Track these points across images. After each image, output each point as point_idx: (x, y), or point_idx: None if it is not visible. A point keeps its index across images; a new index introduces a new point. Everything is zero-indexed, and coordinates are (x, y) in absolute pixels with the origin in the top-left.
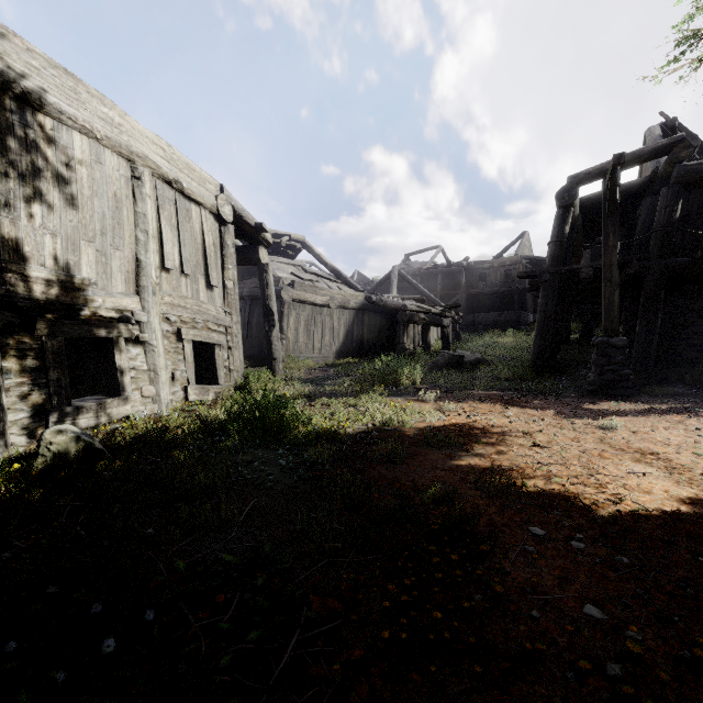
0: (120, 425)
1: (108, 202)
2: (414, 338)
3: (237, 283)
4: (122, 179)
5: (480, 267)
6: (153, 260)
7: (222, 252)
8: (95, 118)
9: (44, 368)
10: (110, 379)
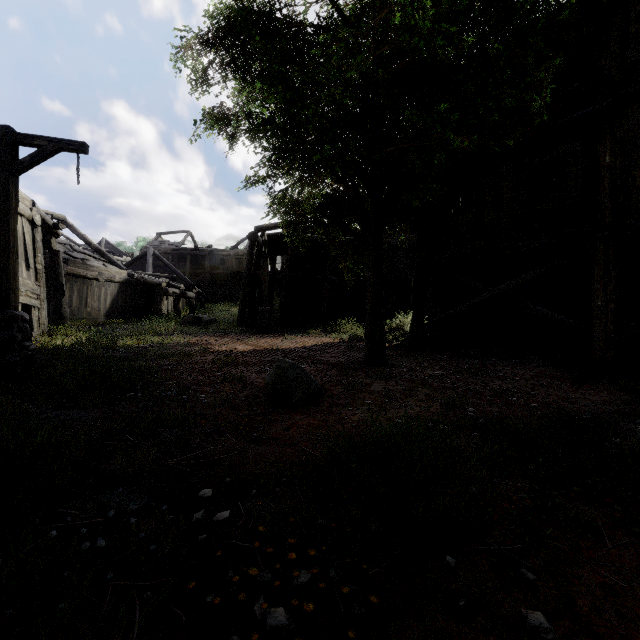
0: None
1: None
2: (168, 306)
3: None
4: None
5: (221, 254)
6: None
7: (34, 245)
8: None
9: None
10: None
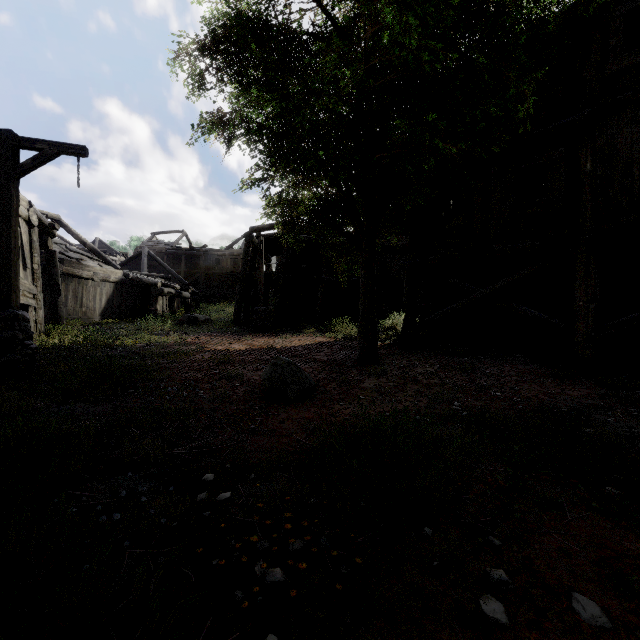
0: None
1: None
2: (163, 306)
3: None
4: None
5: (216, 254)
6: None
7: (31, 245)
8: None
9: None
10: None
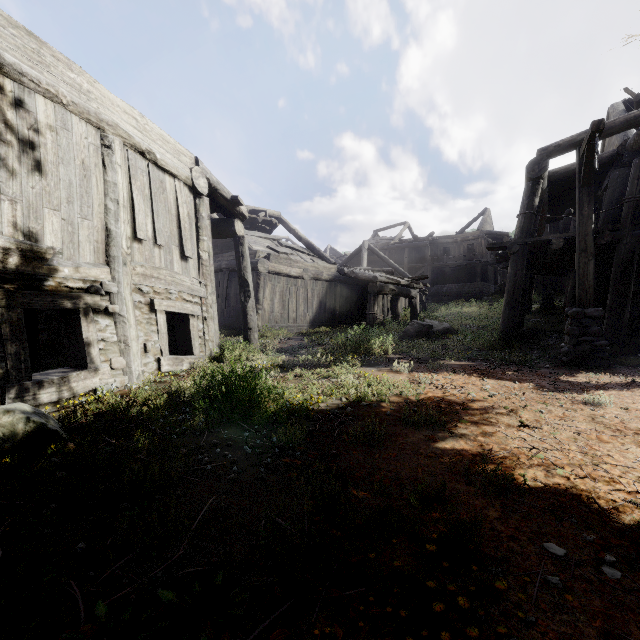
0: (86, 399)
1: (75, 170)
2: (383, 308)
3: (216, 256)
4: (91, 147)
5: (444, 242)
6: (123, 230)
7: (197, 223)
8: (60, 82)
9: (1, 341)
10: (77, 351)
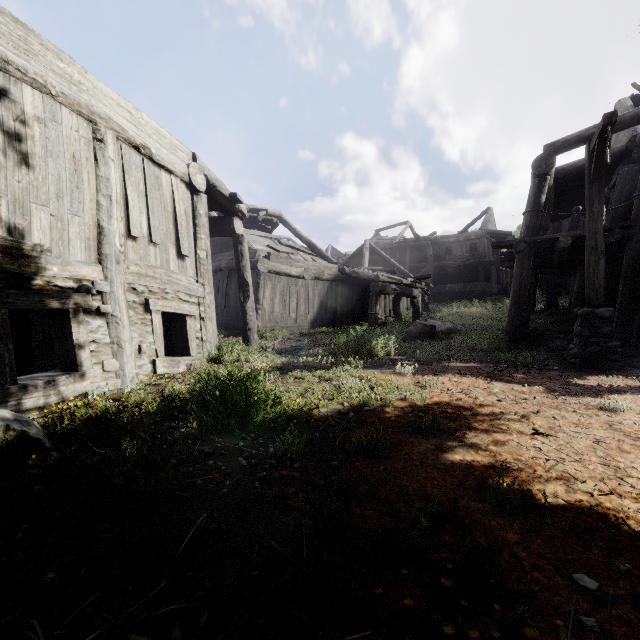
0: (76, 403)
1: (65, 164)
2: (385, 308)
3: (216, 256)
4: (82, 140)
5: (446, 241)
6: (116, 227)
7: (194, 221)
8: (49, 72)
9: None
10: (67, 353)
